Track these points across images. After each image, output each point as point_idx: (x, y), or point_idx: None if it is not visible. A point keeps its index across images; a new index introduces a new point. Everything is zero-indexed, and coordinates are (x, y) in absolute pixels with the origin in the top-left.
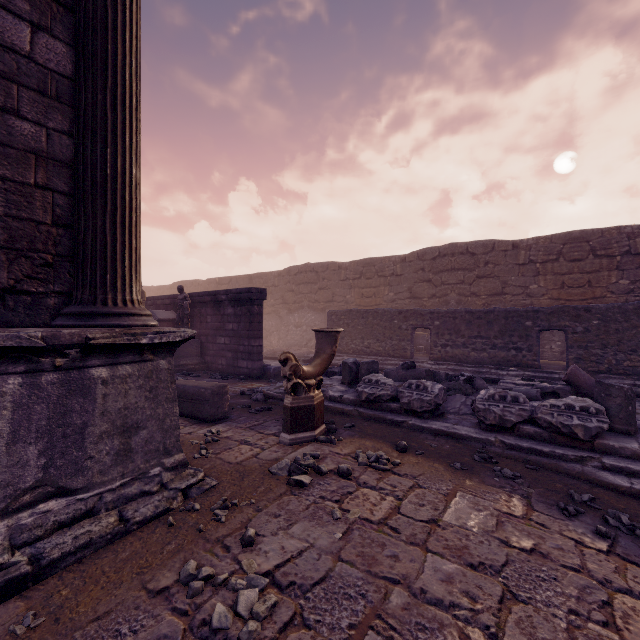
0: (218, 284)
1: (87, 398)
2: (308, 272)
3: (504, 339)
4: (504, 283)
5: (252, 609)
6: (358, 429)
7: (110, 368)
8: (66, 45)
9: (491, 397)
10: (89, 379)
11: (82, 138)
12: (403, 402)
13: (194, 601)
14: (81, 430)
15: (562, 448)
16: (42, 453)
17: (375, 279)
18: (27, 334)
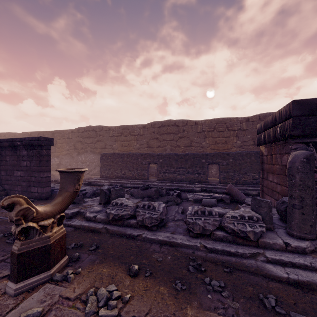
0: (30, 136)
1: None
2: (90, 131)
3: (193, 169)
4: (191, 141)
5: None
6: (101, 250)
7: None
8: None
9: (196, 212)
10: None
11: None
12: (139, 220)
13: None
14: None
15: (241, 247)
16: None
17: (129, 136)
18: None
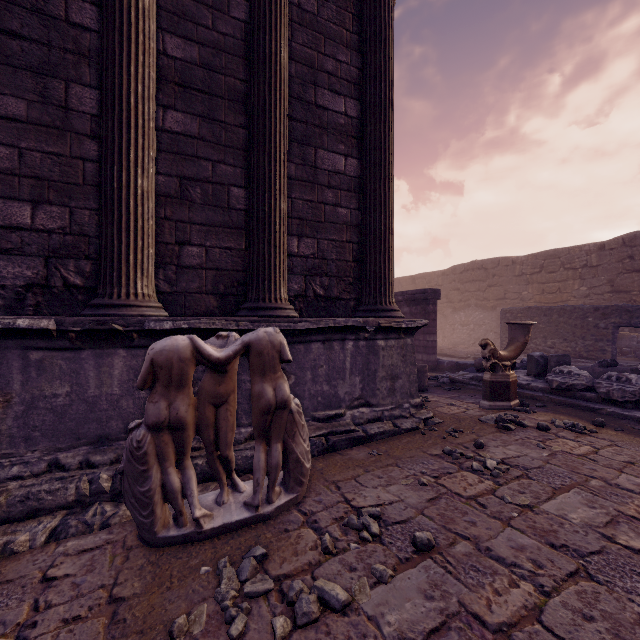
0: None
1: (376, 356)
2: (475, 269)
3: None
4: None
5: (495, 466)
6: (550, 408)
7: (385, 341)
8: (357, 160)
9: None
10: (376, 346)
11: (368, 212)
12: (600, 391)
13: (457, 461)
14: (374, 373)
15: None
16: (360, 382)
17: (560, 272)
18: (358, 320)
